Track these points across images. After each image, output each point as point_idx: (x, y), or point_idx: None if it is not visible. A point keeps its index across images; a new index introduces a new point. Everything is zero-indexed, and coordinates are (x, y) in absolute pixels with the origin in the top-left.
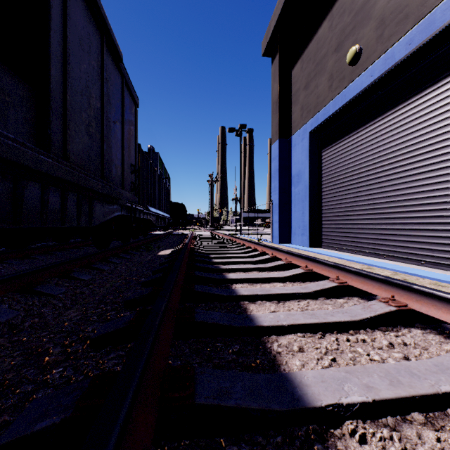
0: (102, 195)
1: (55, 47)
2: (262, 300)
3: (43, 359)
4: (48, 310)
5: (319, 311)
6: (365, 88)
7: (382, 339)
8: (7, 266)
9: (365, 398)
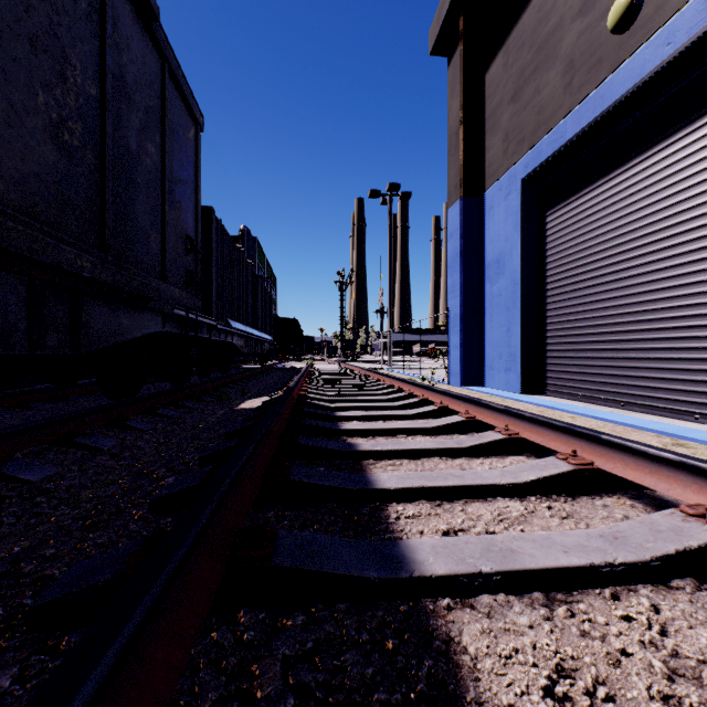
0: (100, 285)
1: None
2: (495, 592)
3: None
4: None
5: None
6: (651, 72)
7: None
8: None
9: None
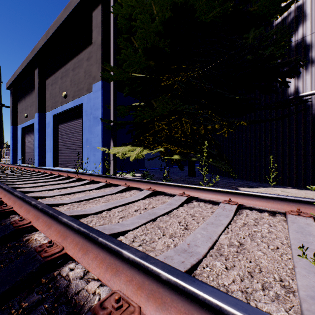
0: None
1: None
2: None
3: None
4: None
5: None
6: (28, 125)
7: None
8: None
9: None
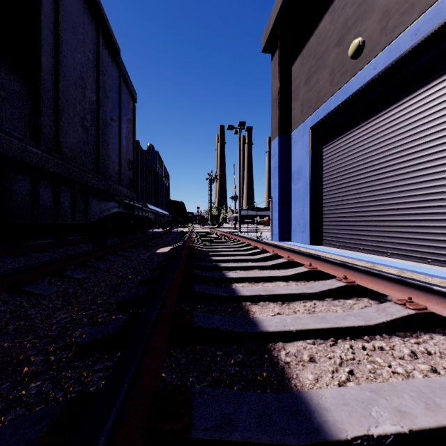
0: (98, 190)
1: (46, 34)
2: (265, 301)
3: (22, 369)
4: (36, 311)
5: (329, 314)
6: (368, 81)
7: (402, 347)
8: (0, 263)
9: (400, 427)
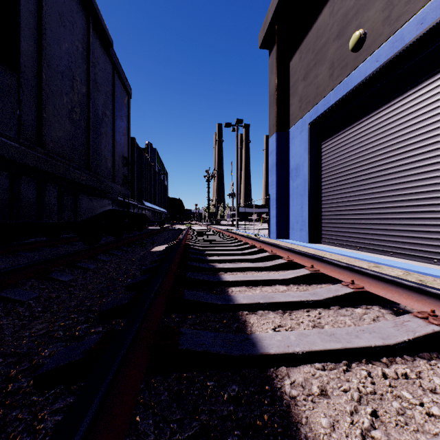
0: (87, 187)
1: (26, 17)
2: (264, 310)
3: None
4: (9, 321)
5: (339, 329)
6: (369, 74)
7: (431, 375)
8: None
9: None
